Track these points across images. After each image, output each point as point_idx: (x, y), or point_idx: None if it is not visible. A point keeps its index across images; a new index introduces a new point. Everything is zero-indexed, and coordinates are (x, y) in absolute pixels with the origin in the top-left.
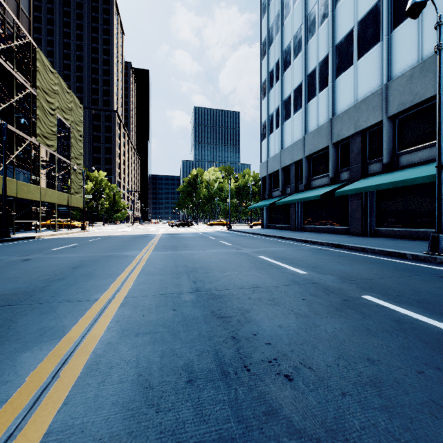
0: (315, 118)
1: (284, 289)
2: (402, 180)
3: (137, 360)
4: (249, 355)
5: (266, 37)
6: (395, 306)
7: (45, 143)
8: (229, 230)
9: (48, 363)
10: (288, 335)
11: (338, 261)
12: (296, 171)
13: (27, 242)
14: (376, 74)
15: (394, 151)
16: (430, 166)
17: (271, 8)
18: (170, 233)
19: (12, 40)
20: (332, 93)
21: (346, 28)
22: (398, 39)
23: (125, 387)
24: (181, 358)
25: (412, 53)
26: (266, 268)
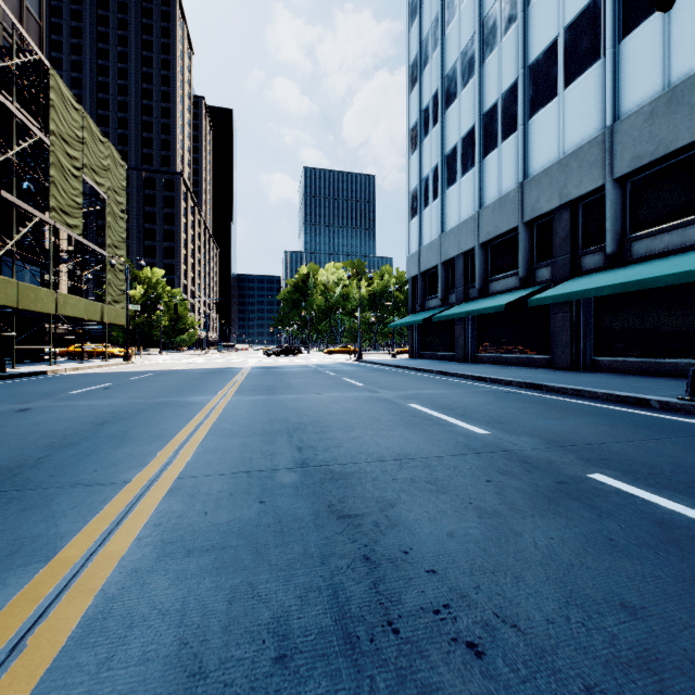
0: (496, 182)
1: (452, 462)
2: (639, 280)
3: (182, 608)
4: (397, 597)
5: (417, 54)
6: (651, 495)
7: (64, 222)
8: (359, 360)
9: (9, 615)
10: (467, 553)
11: (538, 413)
12: (465, 267)
13: (32, 381)
14: (595, 111)
15: (623, 234)
16: (684, 257)
17: (426, 9)
18: (265, 366)
19: (10, 56)
20: (523, 143)
21: (546, 38)
22: (630, 53)
23: (151, 675)
24: (267, 605)
25: (654, 76)
26: (420, 424)
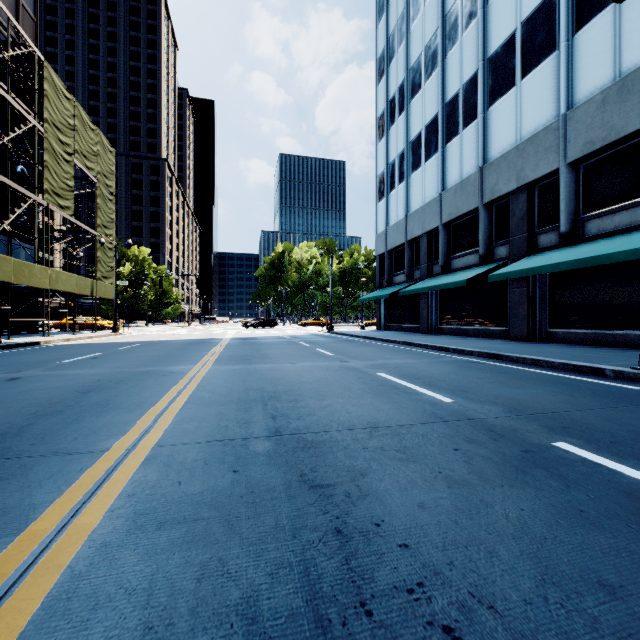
0: (458, 166)
1: (421, 431)
2: (592, 256)
3: (150, 587)
4: (369, 574)
5: (384, 48)
6: (616, 464)
7: (57, 204)
8: (330, 332)
9: None
10: (438, 525)
11: (500, 382)
12: (429, 245)
13: (25, 351)
14: (550, 99)
15: (577, 214)
16: (634, 236)
17: (392, 7)
18: (243, 337)
19: (5, 49)
20: (483, 130)
21: (504, 32)
22: (583, 46)
23: None
24: (237, 583)
25: (606, 67)
26: (388, 392)
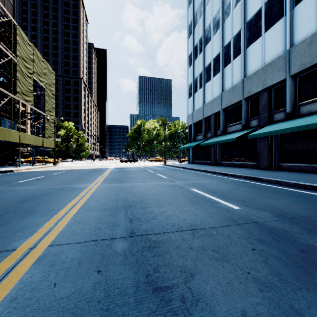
0: (230, 79)
1: (225, 232)
2: (306, 124)
3: None
4: None
5: (191, 20)
6: None
7: (24, 99)
8: (164, 165)
9: None
10: None
11: (262, 194)
12: (215, 120)
13: (3, 175)
14: (281, 42)
15: (295, 102)
16: None
17: None
18: (119, 167)
19: None
20: (244, 59)
21: (255, 8)
22: (299, 13)
23: None
24: None
25: (312, 23)
26: (199, 202)
